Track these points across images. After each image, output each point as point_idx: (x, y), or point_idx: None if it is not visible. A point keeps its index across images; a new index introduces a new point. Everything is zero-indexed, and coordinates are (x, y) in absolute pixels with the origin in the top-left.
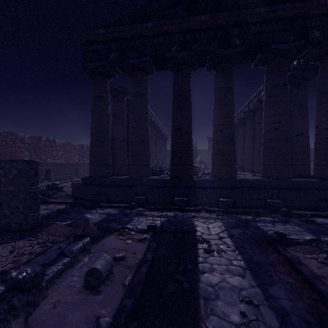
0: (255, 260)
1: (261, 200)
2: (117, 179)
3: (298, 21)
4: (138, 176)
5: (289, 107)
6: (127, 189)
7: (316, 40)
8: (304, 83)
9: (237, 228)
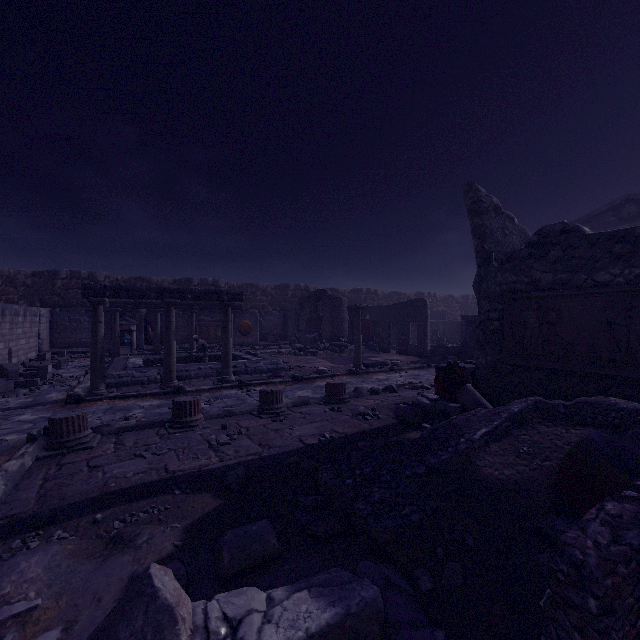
0: None
1: None
2: None
3: None
4: None
5: None
6: None
7: None
8: None
9: None
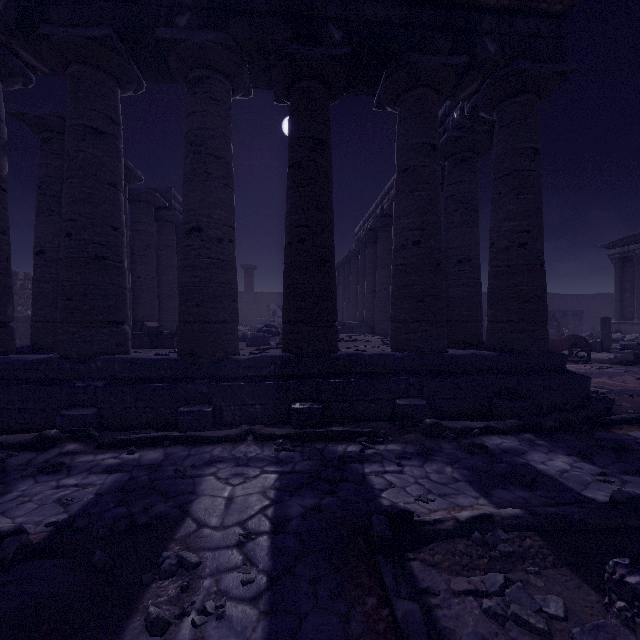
0: (306, 639)
1: (384, 401)
2: (15, 362)
3: (458, 13)
4: (80, 351)
5: (446, 206)
6: (42, 390)
7: (491, 61)
8: (472, 159)
9: (308, 492)
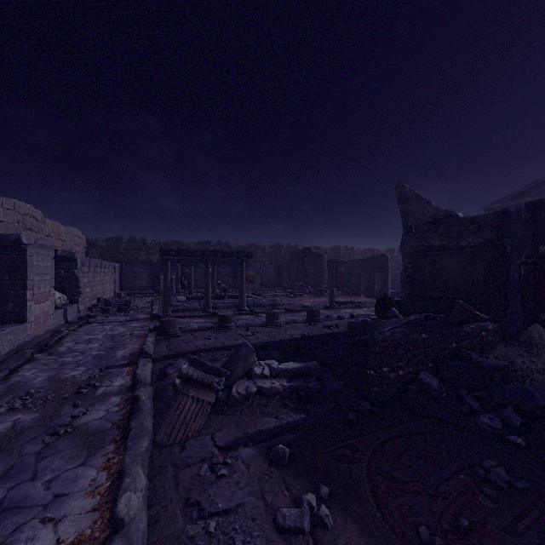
0: None
1: None
2: None
3: None
4: None
5: None
6: None
7: None
8: None
9: None
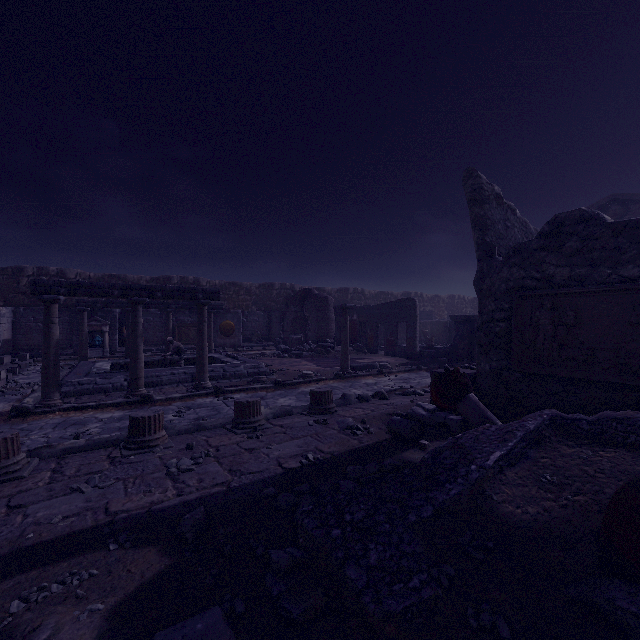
0: None
1: None
2: None
3: None
4: None
5: None
6: None
7: None
8: None
9: None
